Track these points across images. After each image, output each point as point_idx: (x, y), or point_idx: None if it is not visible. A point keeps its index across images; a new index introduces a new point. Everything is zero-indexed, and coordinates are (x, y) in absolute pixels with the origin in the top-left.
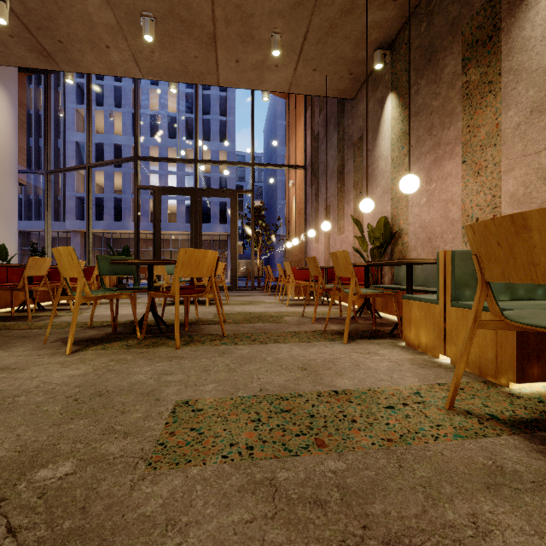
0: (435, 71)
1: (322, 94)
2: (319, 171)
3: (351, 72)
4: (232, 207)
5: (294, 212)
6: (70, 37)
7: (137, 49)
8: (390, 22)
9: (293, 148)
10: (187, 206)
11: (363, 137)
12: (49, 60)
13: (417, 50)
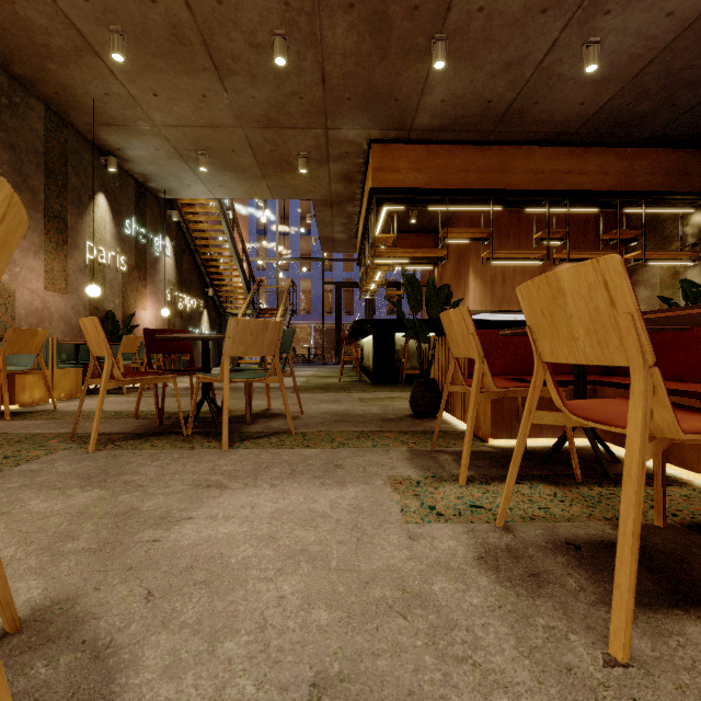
0: None
1: None
2: None
3: None
4: None
5: None
6: None
7: None
8: None
9: None
10: None
11: None
12: None
13: None
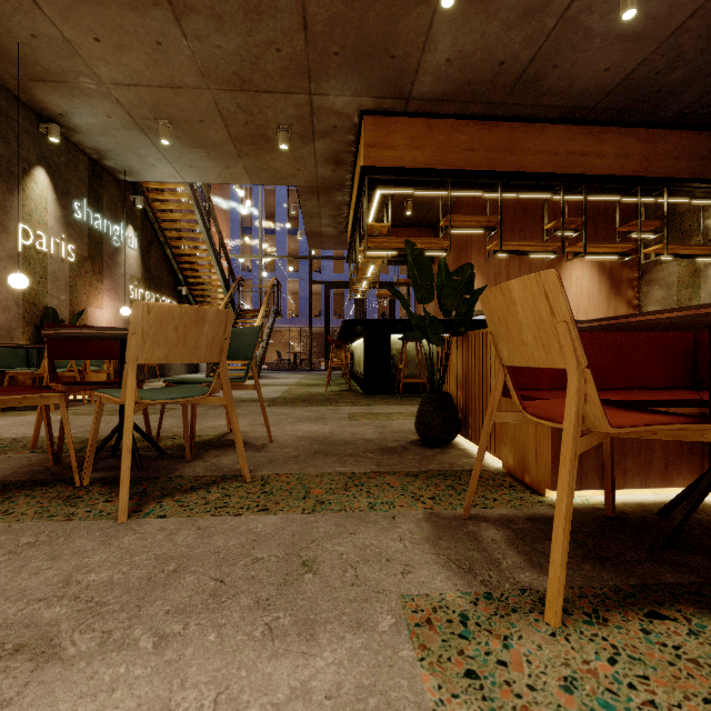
0: None
1: None
2: None
3: None
4: None
5: None
6: None
7: None
8: None
9: None
10: None
11: None
12: None
13: None
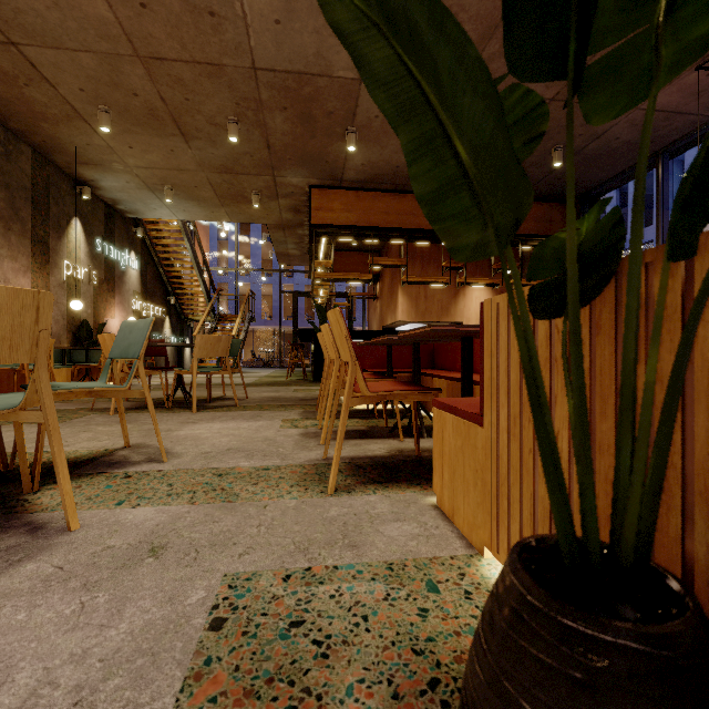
0: None
1: None
2: None
3: None
4: None
5: None
6: None
7: None
8: None
9: None
10: None
11: None
12: None
13: None
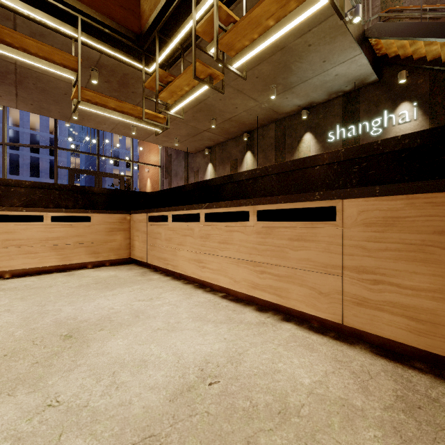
0: (224, 167)
1: (183, 150)
2: (172, 173)
3: (196, 149)
4: (121, 185)
5: (149, 187)
6: (90, 119)
7: (118, 127)
8: (211, 144)
9: (147, 149)
10: (9, 157)
11: (199, 171)
12: (67, 119)
13: (219, 157)
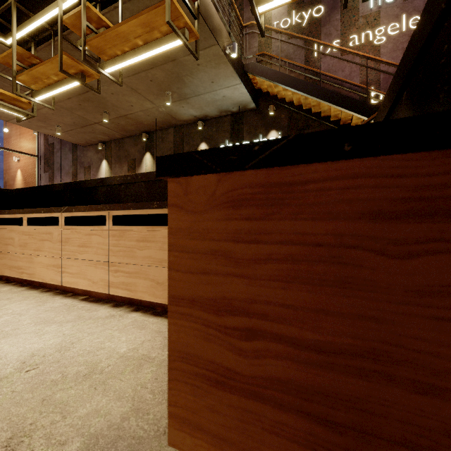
0: (121, 165)
1: (70, 141)
2: (55, 166)
3: (87, 141)
4: None
5: (20, 181)
6: None
7: None
8: (106, 139)
9: (17, 132)
10: None
11: (91, 168)
12: None
13: (115, 154)
